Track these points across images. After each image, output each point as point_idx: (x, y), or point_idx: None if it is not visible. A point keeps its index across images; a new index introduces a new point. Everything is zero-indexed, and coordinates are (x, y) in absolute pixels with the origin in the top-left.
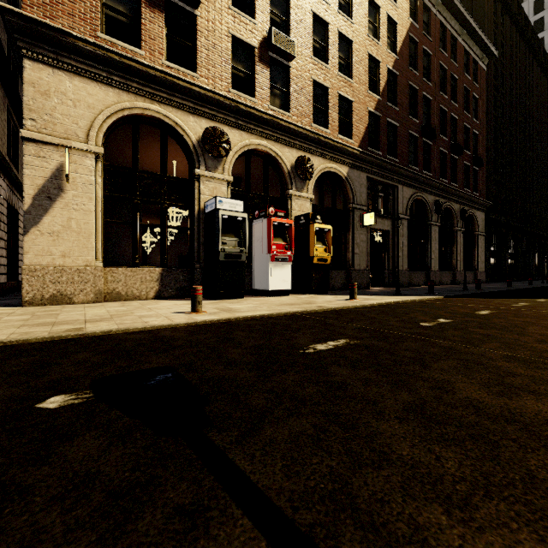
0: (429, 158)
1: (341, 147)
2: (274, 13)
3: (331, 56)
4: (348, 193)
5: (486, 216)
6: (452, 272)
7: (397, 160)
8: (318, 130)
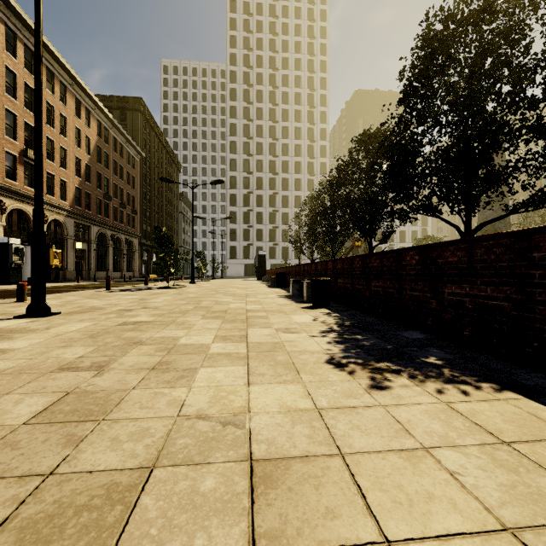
0: (108, 210)
1: (62, 207)
2: (25, 135)
3: (56, 158)
4: (65, 230)
5: (140, 241)
6: (121, 272)
7: (91, 212)
8: (49, 197)
